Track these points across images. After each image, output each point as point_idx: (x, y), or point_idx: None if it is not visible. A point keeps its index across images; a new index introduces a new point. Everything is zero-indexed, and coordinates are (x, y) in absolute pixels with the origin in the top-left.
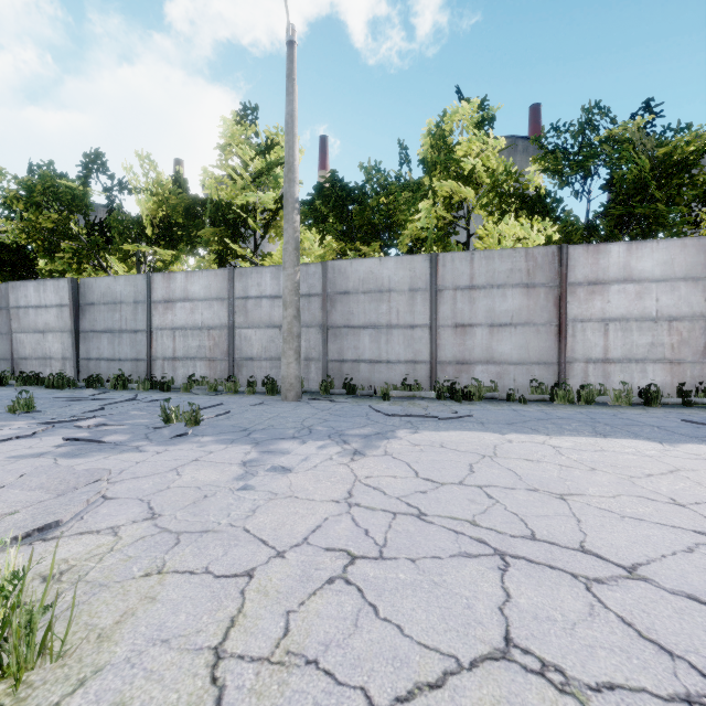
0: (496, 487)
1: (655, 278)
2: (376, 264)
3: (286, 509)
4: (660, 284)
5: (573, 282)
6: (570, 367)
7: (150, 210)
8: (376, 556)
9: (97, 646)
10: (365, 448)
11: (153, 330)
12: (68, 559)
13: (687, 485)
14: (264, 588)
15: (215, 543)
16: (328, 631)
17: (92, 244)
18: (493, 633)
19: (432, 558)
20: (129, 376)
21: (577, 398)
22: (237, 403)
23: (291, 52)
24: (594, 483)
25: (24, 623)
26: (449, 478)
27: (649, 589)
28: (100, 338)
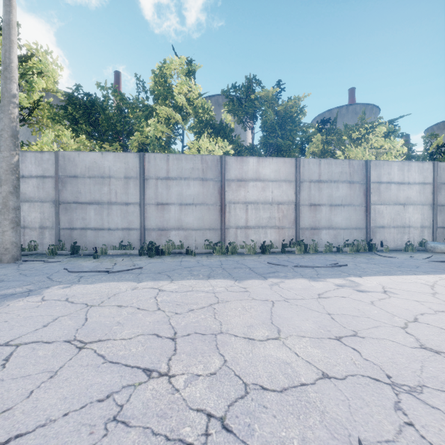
0: (37, 342)
1: (271, 179)
2: (99, 156)
3: None
4: (273, 183)
5: (229, 179)
6: (228, 232)
7: None
8: None
9: None
10: None
11: None
12: None
13: (204, 317)
14: None
15: None
16: None
17: None
18: None
19: None
20: None
21: (227, 251)
22: None
23: None
24: (136, 325)
25: None
26: (4, 338)
27: None
28: None
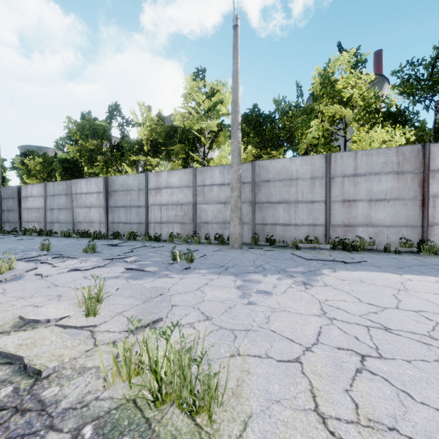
0: (428, 312)
1: None
2: (288, 162)
3: (288, 318)
4: None
5: (433, 169)
6: (431, 229)
7: (146, 135)
8: (378, 356)
9: (237, 400)
10: (309, 281)
11: (149, 206)
12: (178, 342)
13: None
14: (316, 372)
15: (259, 338)
16: (386, 407)
17: (114, 157)
18: None
19: (422, 361)
20: (135, 233)
21: None
22: (205, 249)
23: (236, 32)
24: None
25: (205, 382)
26: (386, 304)
27: None
28: (120, 210)
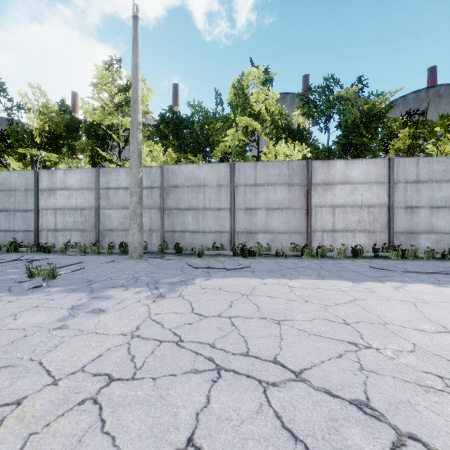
0: (241, 317)
1: (360, 182)
2: (196, 168)
3: (82, 343)
4: (363, 185)
5: (315, 183)
6: (314, 235)
7: (39, 125)
8: (129, 378)
9: None
10: (168, 292)
11: (40, 210)
12: None
13: (356, 310)
14: (23, 414)
15: (7, 376)
16: (54, 449)
17: None
18: (182, 436)
19: (169, 376)
20: (21, 243)
21: (316, 254)
22: (95, 261)
23: (136, 23)
24: (302, 311)
25: None
26: (213, 312)
27: (303, 388)
28: None
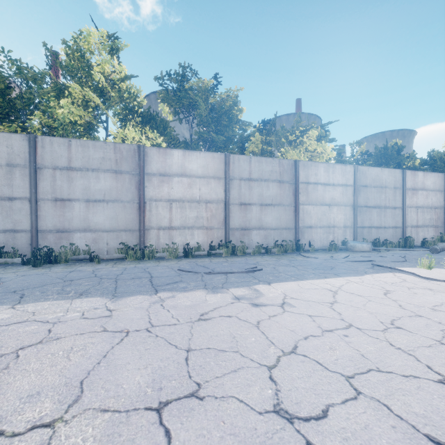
0: None
1: (199, 175)
2: None
3: None
4: (201, 179)
5: (150, 173)
6: (148, 233)
7: None
8: None
9: None
10: None
11: None
12: None
13: None
14: None
15: None
16: None
17: None
18: None
19: None
20: None
21: (142, 256)
22: None
23: None
24: None
25: None
26: None
27: None
28: None
